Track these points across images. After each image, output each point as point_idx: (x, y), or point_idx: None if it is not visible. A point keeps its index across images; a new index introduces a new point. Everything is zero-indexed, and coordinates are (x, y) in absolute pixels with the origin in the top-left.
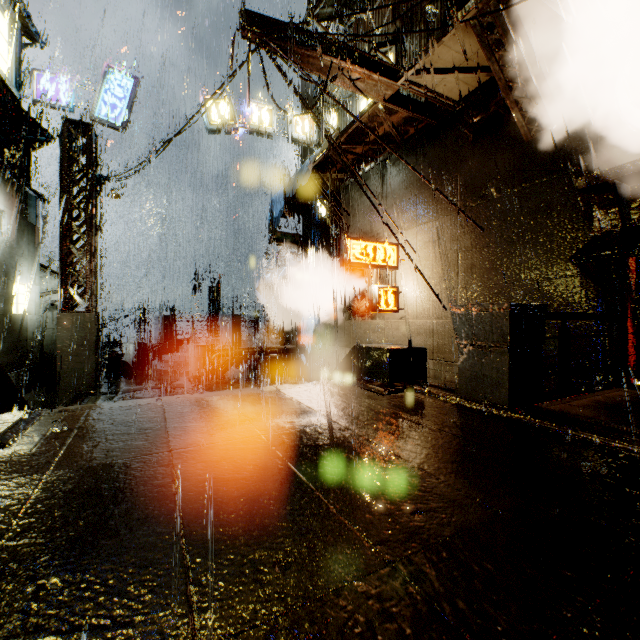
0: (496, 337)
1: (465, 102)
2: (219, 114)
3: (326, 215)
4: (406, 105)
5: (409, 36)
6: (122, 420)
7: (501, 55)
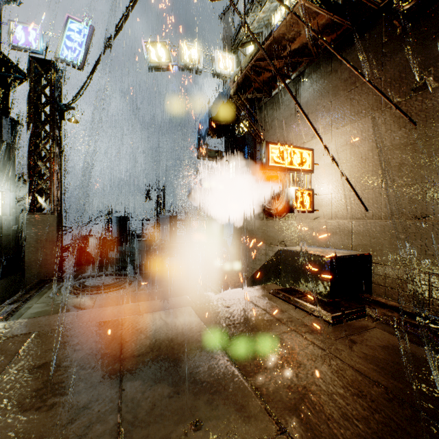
0: None
1: None
2: (157, 54)
3: (244, 133)
4: (327, 6)
5: None
6: None
7: None
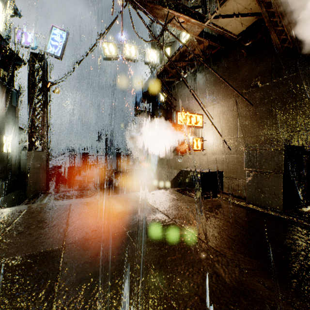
0: (274, 166)
1: (242, 34)
2: (109, 50)
3: (164, 101)
4: (208, 38)
5: (209, 2)
6: (42, 217)
7: (267, 2)
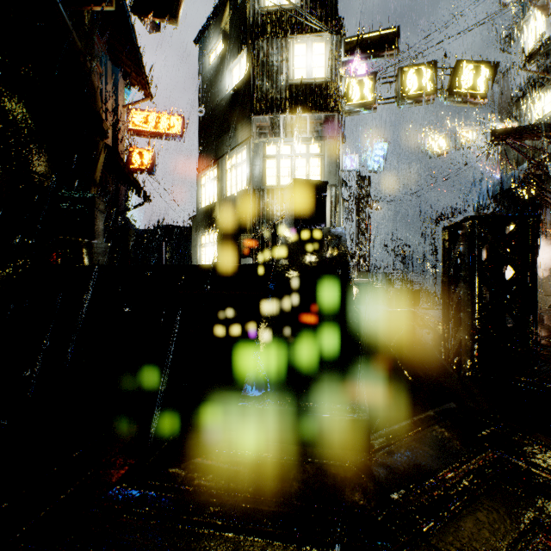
0: None
1: None
2: (438, 146)
3: (529, 197)
4: None
5: None
6: None
7: None
